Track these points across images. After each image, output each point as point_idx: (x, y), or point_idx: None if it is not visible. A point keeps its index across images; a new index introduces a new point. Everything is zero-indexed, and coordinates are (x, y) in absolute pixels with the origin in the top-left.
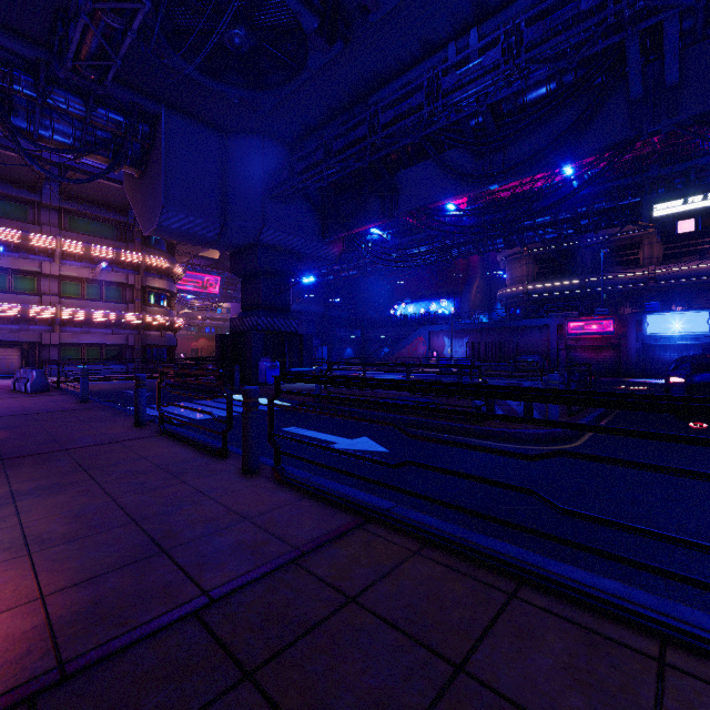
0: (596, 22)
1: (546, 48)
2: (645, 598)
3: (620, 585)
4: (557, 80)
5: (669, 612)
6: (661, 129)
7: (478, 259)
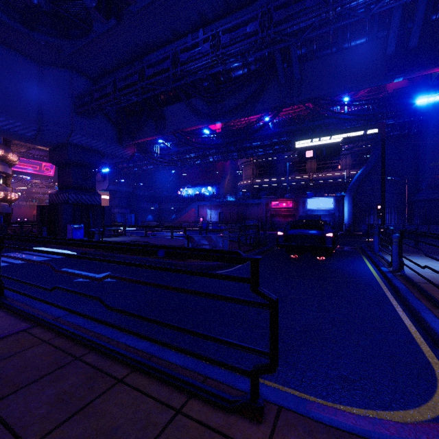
0: (254, 40)
1: (231, 49)
2: (153, 349)
3: (149, 344)
4: (247, 67)
5: (157, 354)
6: (294, 102)
7: (229, 163)
